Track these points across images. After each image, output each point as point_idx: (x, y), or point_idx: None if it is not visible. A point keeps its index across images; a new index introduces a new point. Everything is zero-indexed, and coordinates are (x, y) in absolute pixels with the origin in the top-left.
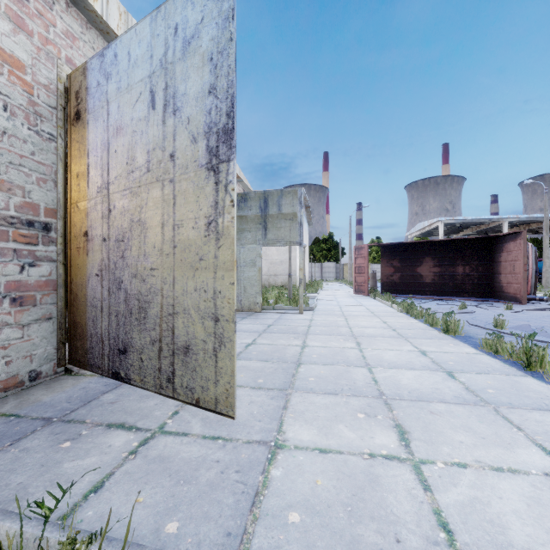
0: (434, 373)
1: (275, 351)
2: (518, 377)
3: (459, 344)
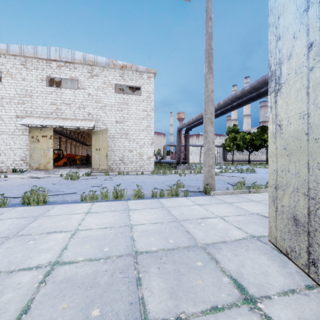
0: (133, 212)
1: (88, 285)
2: (130, 202)
3: (69, 205)
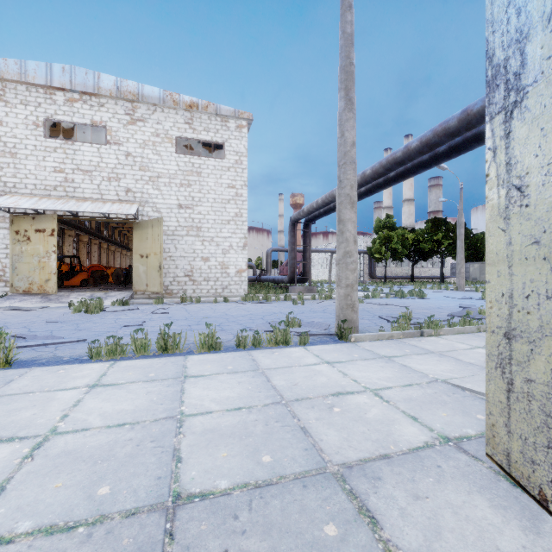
0: (194, 382)
1: None
2: (192, 358)
3: (61, 367)
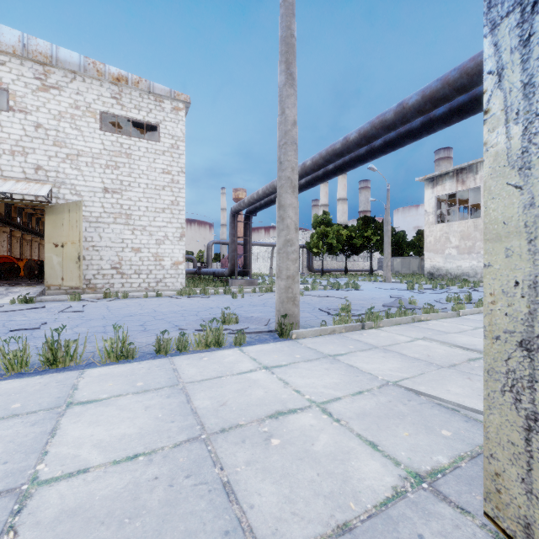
0: (78, 413)
1: None
2: (90, 373)
3: None
